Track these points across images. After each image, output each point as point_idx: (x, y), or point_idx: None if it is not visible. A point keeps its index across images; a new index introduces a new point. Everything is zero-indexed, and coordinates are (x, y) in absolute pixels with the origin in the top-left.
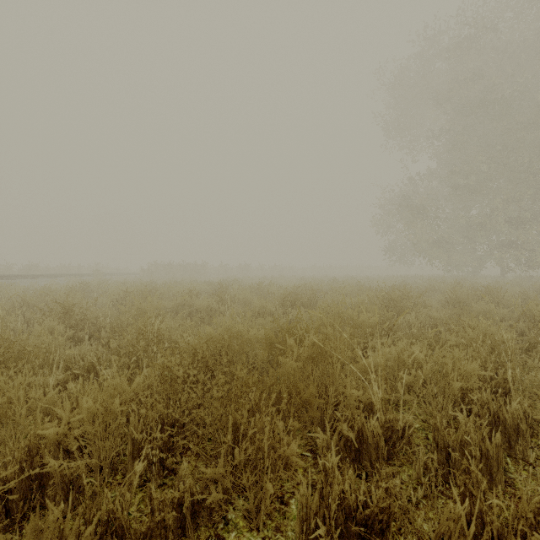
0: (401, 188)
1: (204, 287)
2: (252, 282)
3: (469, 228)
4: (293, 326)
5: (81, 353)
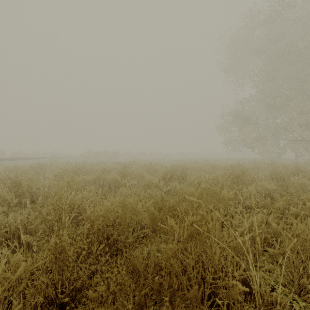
0: (234, 106)
1: (115, 166)
2: (145, 162)
3: (276, 130)
4: (172, 204)
5: (15, 217)
